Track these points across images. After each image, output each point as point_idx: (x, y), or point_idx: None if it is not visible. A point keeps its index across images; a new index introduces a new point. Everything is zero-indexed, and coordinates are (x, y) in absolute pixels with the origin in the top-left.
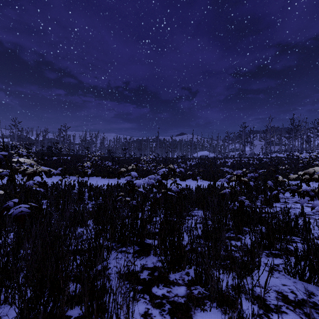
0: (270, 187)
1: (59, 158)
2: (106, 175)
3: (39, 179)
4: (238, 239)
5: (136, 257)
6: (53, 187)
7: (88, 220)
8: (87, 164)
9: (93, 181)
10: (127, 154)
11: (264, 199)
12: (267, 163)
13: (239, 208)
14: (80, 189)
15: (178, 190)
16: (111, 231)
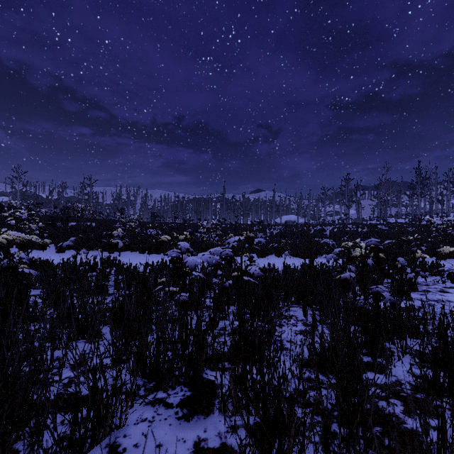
0: (402, 268)
1: (78, 224)
2: (147, 249)
3: (44, 254)
4: (379, 368)
5: (184, 418)
6: (63, 268)
7: (106, 326)
8: (118, 233)
9: (126, 257)
10: (179, 219)
11: (394, 286)
12: (384, 231)
13: (374, 307)
14: (103, 271)
15: (261, 273)
16: (137, 354)
